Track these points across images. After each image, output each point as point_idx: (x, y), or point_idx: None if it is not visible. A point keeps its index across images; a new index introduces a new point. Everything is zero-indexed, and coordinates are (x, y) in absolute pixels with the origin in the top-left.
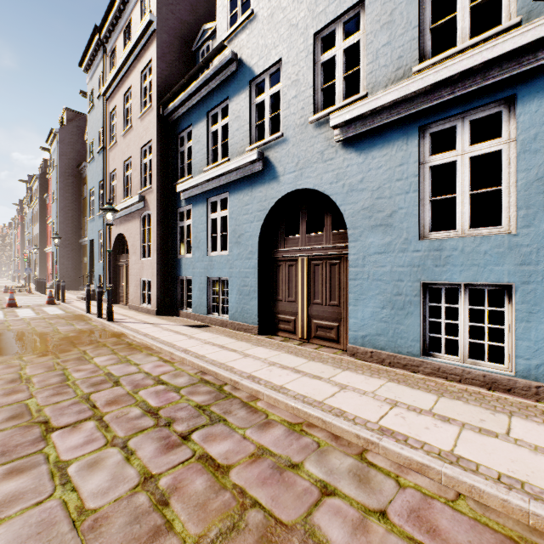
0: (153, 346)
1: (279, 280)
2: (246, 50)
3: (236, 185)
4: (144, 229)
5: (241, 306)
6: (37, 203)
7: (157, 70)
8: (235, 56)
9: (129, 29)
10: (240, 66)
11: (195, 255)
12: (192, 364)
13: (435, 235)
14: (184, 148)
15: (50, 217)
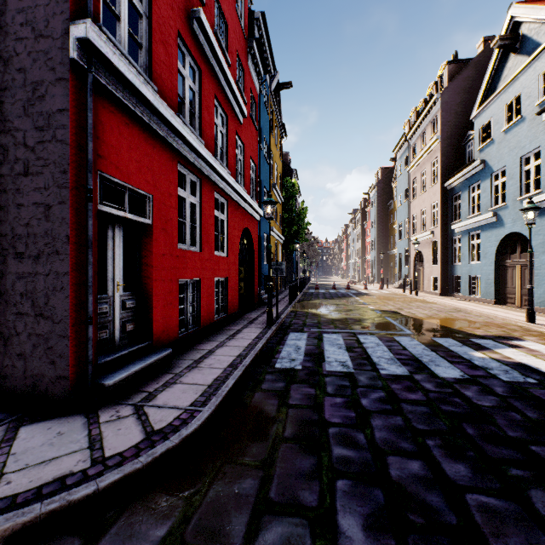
0: (437, 302)
1: (507, 277)
2: (489, 158)
3: (483, 227)
4: (432, 249)
5: (486, 290)
6: (359, 228)
7: (440, 164)
8: (482, 161)
9: (424, 135)
10: (486, 166)
11: (462, 263)
12: (452, 306)
13: None
14: (456, 203)
15: (367, 236)
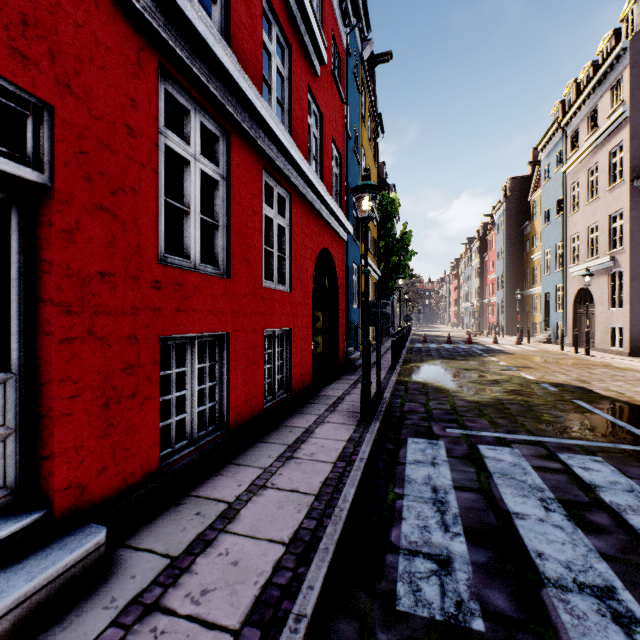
0: (638, 369)
1: None
2: None
3: None
4: (612, 283)
5: None
6: (477, 262)
7: (629, 150)
8: None
9: (593, 114)
10: None
11: None
12: None
13: None
14: None
15: (489, 272)
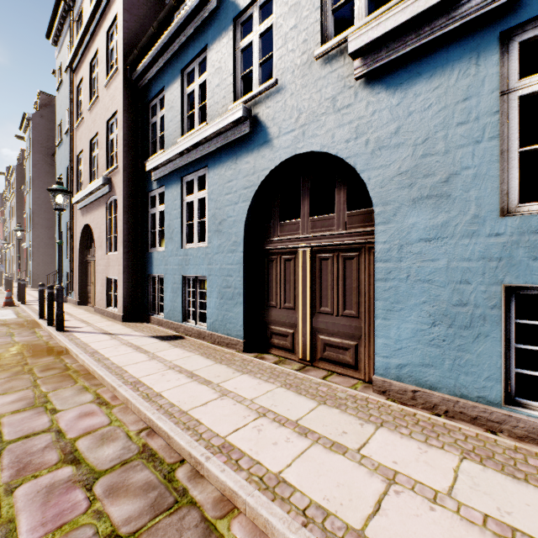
0: (95, 373)
1: (271, 280)
2: None
3: (216, 157)
4: (110, 217)
5: (223, 313)
6: (14, 196)
7: (124, 25)
8: None
9: None
10: (222, 2)
11: (168, 248)
12: (138, 411)
13: (530, 207)
14: (156, 118)
15: None
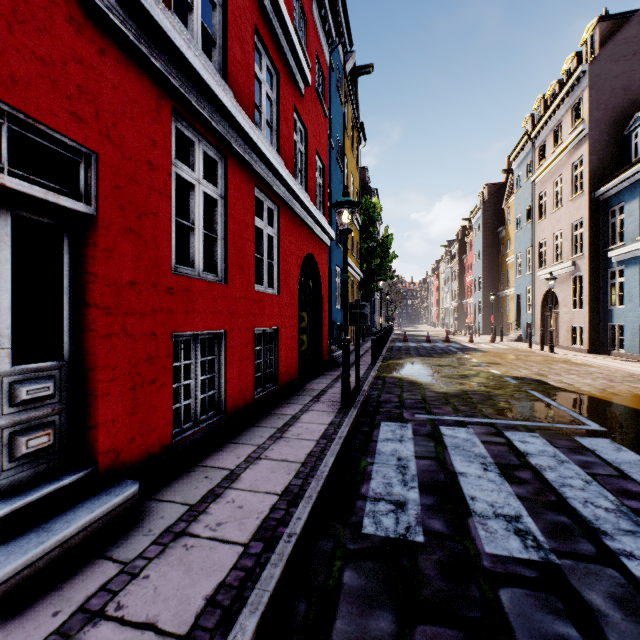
0: (592, 364)
1: None
2: None
3: None
4: (574, 286)
5: None
6: (456, 264)
7: (588, 164)
8: None
9: (558, 129)
10: None
11: (627, 306)
12: (623, 371)
13: None
14: (615, 220)
15: (467, 274)
